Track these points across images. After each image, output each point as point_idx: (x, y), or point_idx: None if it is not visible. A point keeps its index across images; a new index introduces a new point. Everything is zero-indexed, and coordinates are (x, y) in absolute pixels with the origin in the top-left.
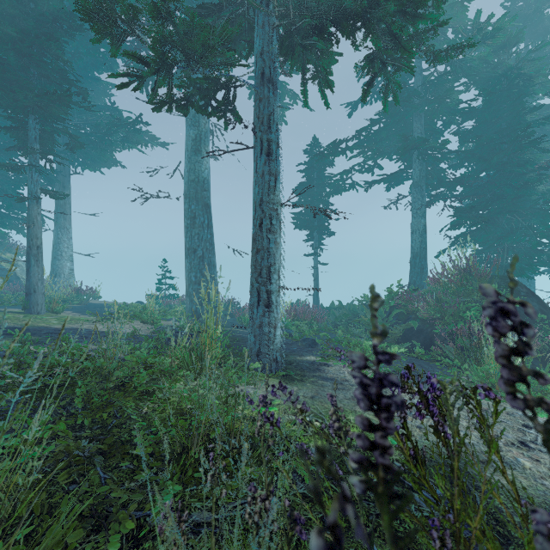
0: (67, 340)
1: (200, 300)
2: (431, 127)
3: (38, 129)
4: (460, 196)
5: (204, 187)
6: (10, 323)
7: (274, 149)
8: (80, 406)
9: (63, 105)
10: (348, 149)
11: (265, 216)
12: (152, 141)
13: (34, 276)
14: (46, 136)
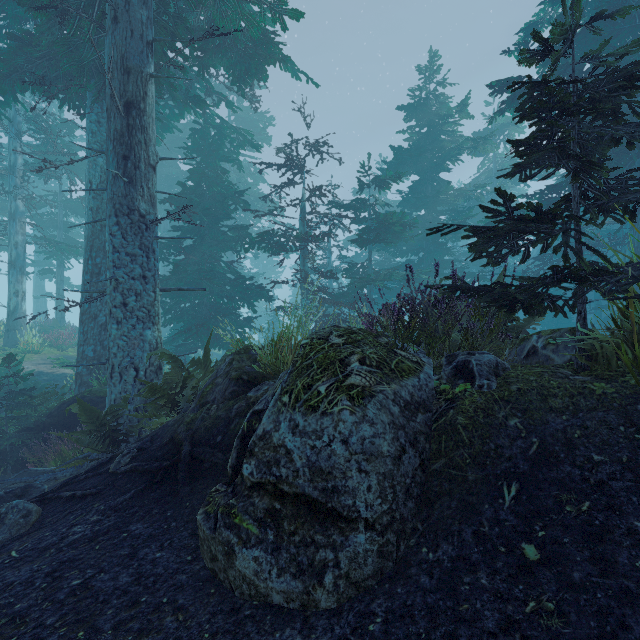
0: None
1: None
2: None
3: None
4: None
5: (43, 288)
6: None
7: None
8: None
9: None
10: None
11: None
12: None
13: None
14: None
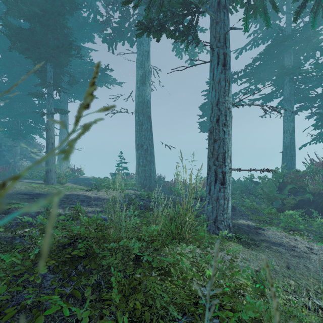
0: (79, 209)
1: (145, 176)
2: (298, 60)
3: (52, 71)
4: (318, 106)
5: (147, 106)
6: (37, 190)
7: (227, 61)
8: (117, 301)
9: (67, 54)
10: (238, 79)
11: (221, 113)
12: (113, 81)
13: (50, 161)
14: (57, 76)
